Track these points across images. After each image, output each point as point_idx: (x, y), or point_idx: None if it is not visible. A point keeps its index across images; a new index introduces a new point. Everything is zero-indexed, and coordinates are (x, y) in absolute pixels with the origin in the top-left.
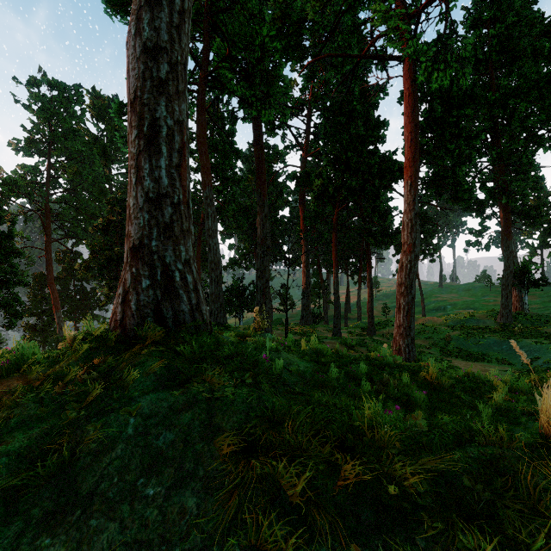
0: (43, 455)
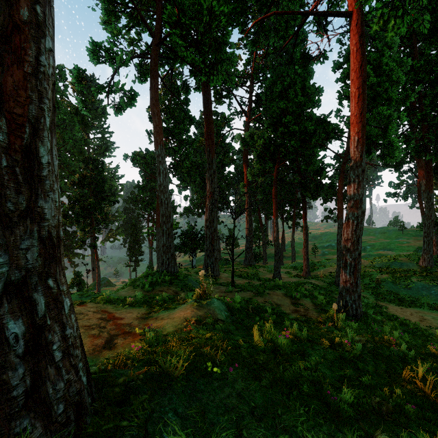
0: None
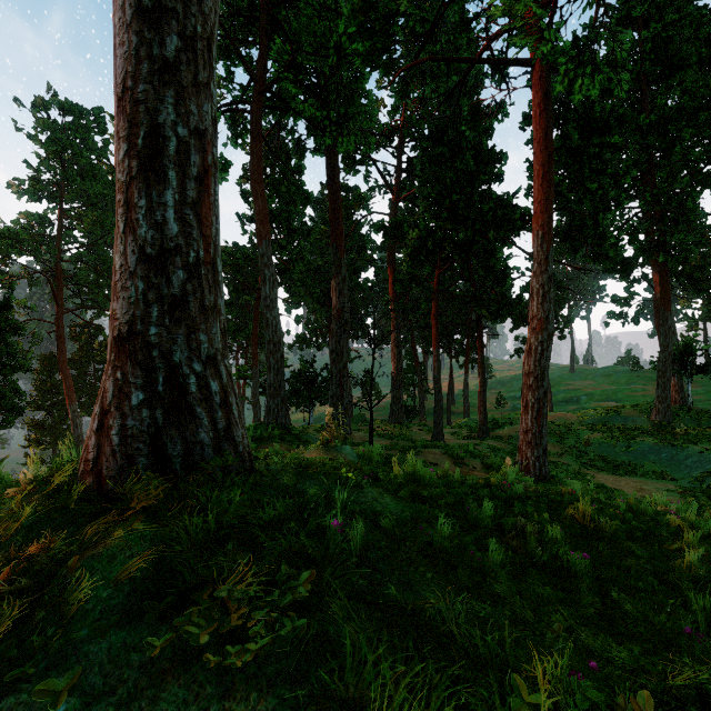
0: None
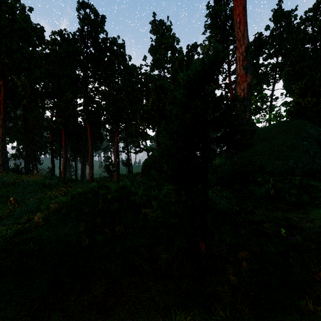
0: None
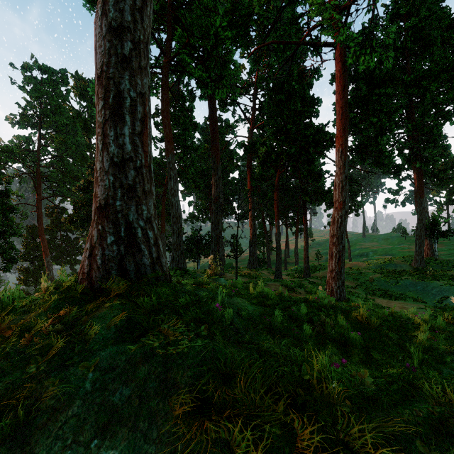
0: (2, 412)
